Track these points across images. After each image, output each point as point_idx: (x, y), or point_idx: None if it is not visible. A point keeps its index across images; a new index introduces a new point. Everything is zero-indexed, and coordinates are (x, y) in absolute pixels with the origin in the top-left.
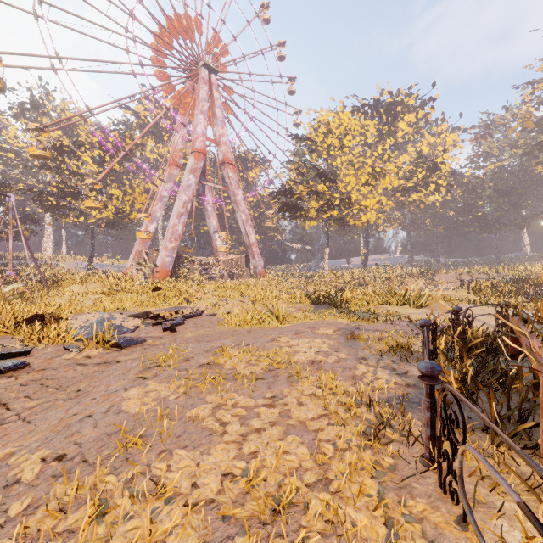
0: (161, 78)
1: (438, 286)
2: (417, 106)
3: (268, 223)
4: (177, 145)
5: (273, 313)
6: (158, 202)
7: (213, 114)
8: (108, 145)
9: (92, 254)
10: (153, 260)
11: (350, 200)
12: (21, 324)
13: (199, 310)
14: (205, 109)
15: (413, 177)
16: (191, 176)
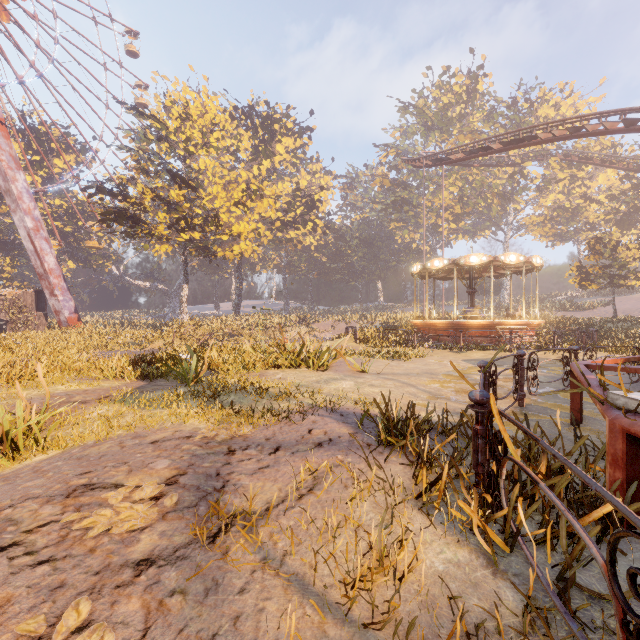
0: None
1: (317, 335)
2: (295, 132)
3: (87, 242)
4: None
5: None
6: None
7: None
8: None
9: None
10: None
11: (219, 220)
12: None
13: None
14: None
15: (292, 211)
16: None
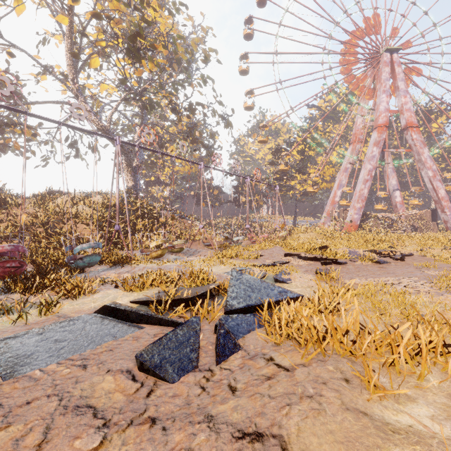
0: (347, 79)
1: None
2: None
3: None
4: (359, 125)
5: None
6: (343, 173)
7: (394, 88)
8: (311, 142)
9: (295, 214)
10: (342, 217)
11: None
12: (316, 249)
13: (407, 252)
14: (387, 88)
15: None
16: (374, 148)
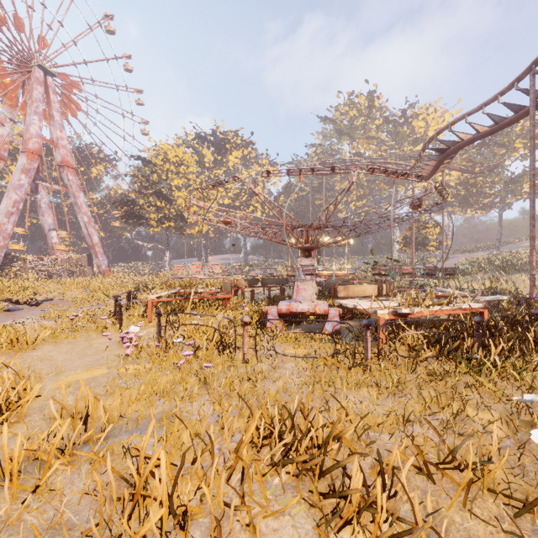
0: None
1: None
2: (242, 145)
3: (114, 224)
4: (2, 137)
5: (106, 294)
6: None
7: (50, 115)
8: None
9: None
10: None
11: (183, 216)
12: None
13: (50, 298)
14: (40, 111)
15: (239, 199)
16: (23, 175)
